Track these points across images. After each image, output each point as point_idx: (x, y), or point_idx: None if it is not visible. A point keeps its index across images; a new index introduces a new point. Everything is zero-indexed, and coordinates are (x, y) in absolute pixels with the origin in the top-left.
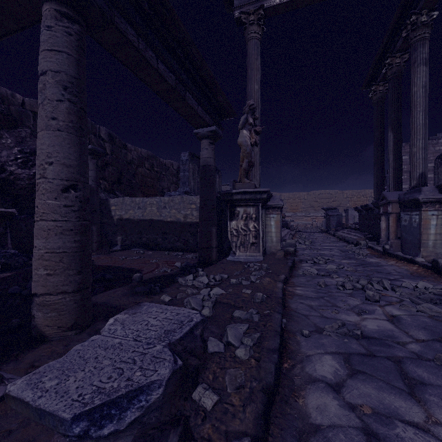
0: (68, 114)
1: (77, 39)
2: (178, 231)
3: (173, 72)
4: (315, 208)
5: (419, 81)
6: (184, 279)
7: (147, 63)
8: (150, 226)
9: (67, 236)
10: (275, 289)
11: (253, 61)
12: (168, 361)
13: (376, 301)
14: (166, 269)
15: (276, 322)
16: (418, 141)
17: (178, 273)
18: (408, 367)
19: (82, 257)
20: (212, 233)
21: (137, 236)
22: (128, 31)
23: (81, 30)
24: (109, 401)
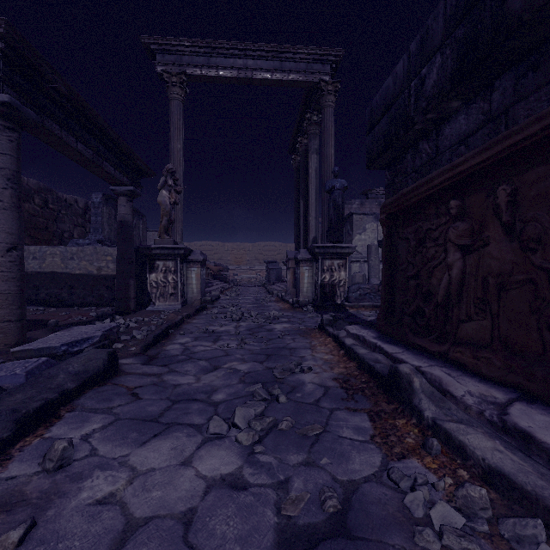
0: (11, 197)
1: (17, 144)
2: (90, 284)
3: (91, 148)
4: (260, 261)
5: (313, 166)
6: (101, 322)
7: (68, 145)
8: (52, 280)
9: (11, 282)
10: (176, 319)
11: (176, 120)
12: (100, 332)
13: (237, 321)
14: (81, 318)
15: (164, 327)
16: (312, 212)
17: (94, 320)
18: (222, 337)
19: (22, 298)
20: (130, 285)
21: (31, 292)
22: (54, 127)
23: (19, 136)
24: (76, 341)
